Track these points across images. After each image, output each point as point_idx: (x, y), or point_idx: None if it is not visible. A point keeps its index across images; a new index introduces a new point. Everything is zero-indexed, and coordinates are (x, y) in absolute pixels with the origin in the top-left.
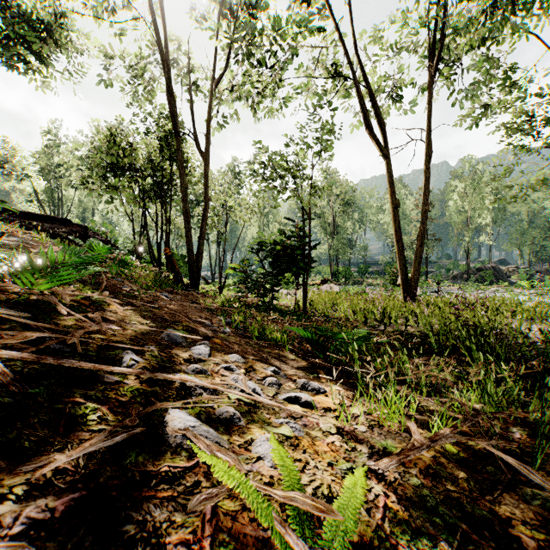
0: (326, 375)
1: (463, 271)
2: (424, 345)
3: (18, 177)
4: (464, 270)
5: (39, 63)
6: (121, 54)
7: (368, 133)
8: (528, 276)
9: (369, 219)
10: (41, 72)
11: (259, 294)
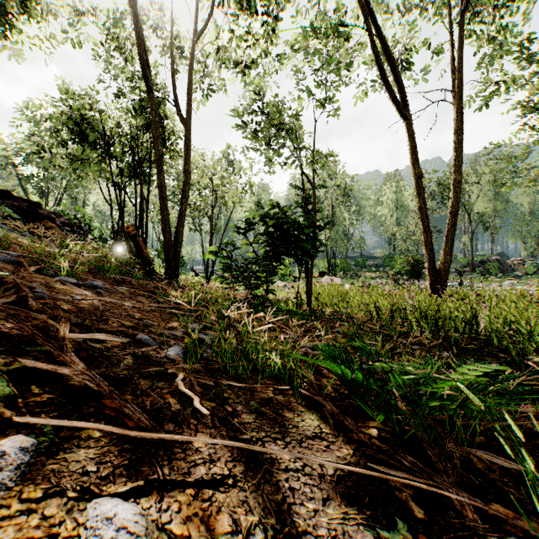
0: (423, 509)
1: (466, 264)
2: (511, 364)
3: (1, 165)
4: (465, 263)
5: (6, 28)
6: (91, 7)
7: (385, 87)
8: (535, 269)
9: (367, 211)
10: (8, 38)
11: (249, 285)
